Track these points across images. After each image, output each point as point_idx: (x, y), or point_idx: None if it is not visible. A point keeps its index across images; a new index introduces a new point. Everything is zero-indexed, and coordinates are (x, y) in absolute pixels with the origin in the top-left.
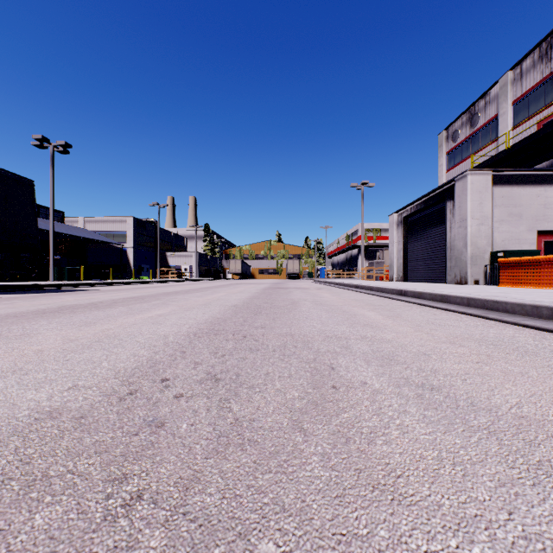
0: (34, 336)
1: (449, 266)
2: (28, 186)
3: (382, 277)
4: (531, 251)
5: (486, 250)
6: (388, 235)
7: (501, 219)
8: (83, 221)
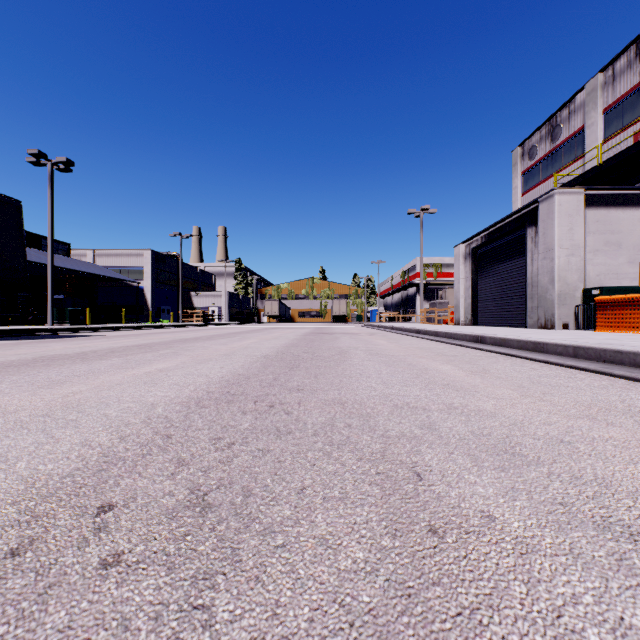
0: None
1: (531, 307)
2: (14, 207)
3: (446, 321)
4: (635, 287)
5: (578, 286)
6: (451, 271)
7: (596, 249)
8: (92, 255)
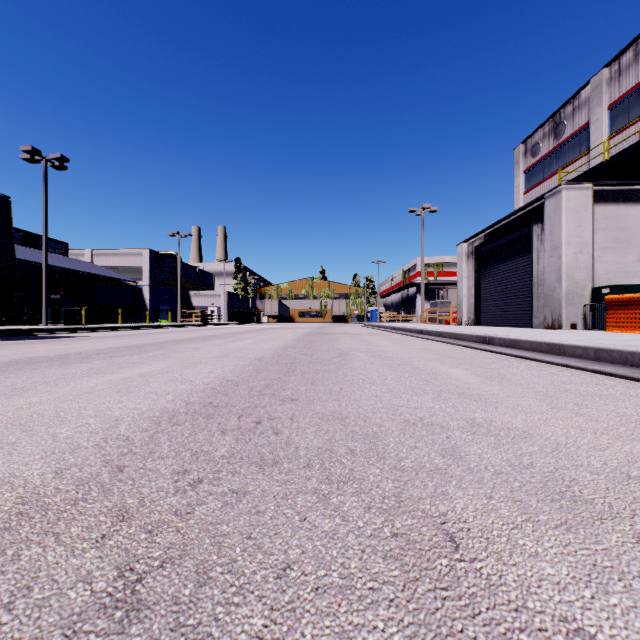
0: None
1: (536, 306)
2: (2, 203)
3: (448, 321)
4: None
5: (586, 285)
6: (451, 271)
7: (604, 247)
8: (90, 254)
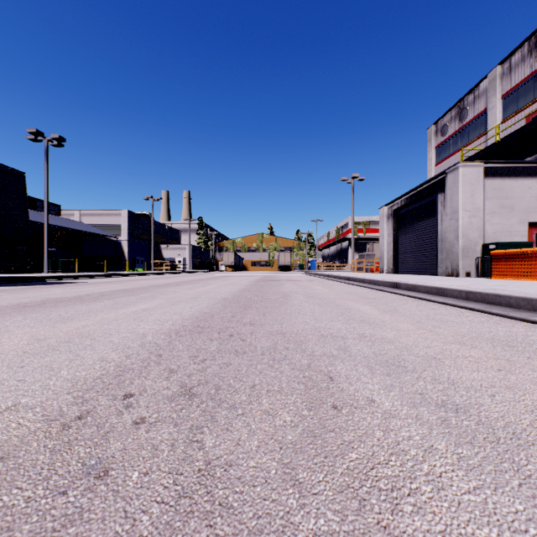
0: (0, 335)
1: (440, 258)
2: (19, 178)
3: (372, 269)
4: (524, 243)
5: (478, 242)
6: (377, 228)
7: (493, 212)
8: (79, 214)
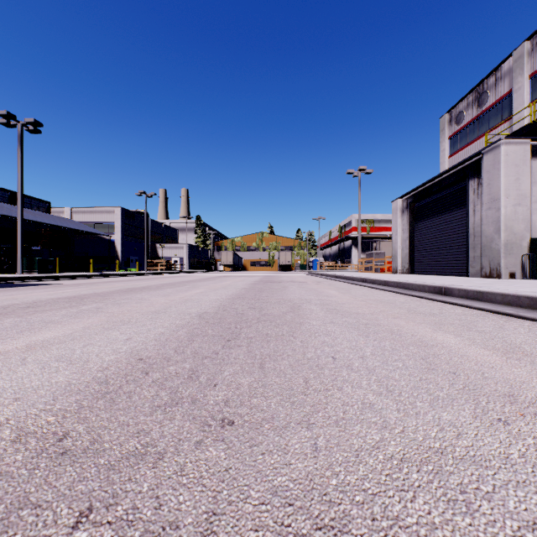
0: None
1: (472, 256)
2: None
3: (383, 269)
4: None
5: (524, 236)
6: (382, 226)
7: None
8: (70, 212)
